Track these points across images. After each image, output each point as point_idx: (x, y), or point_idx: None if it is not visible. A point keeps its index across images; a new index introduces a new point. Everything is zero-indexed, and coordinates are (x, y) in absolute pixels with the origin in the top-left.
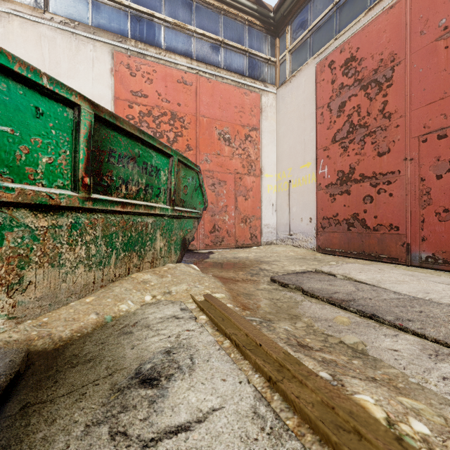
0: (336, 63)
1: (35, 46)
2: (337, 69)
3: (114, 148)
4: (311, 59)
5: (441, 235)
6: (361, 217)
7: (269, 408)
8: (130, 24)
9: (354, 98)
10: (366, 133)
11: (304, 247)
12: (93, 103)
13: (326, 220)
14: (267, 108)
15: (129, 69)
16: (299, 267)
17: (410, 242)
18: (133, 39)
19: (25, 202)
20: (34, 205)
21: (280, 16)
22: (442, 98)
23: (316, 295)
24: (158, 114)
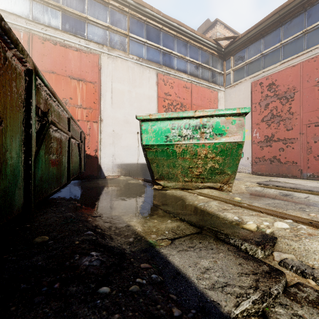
0: (264, 84)
1: (126, 72)
2: (264, 87)
3: None
4: (248, 78)
5: (316, 166)
6: (278, 158)
7: (317, 195)
8: (162, 58)
9: (274, 102)
10: (280, 120)
11: (243, 172)
12: None
13: (258, 159)
14: (220, 99)
15: (163, 81)
16: (256, 180)
17: (302, 169)
18: (163, 66)
19: None
20: None
21: (228, 51)
22: (316, 110)
23: (284, 187)
24: (175, 104)
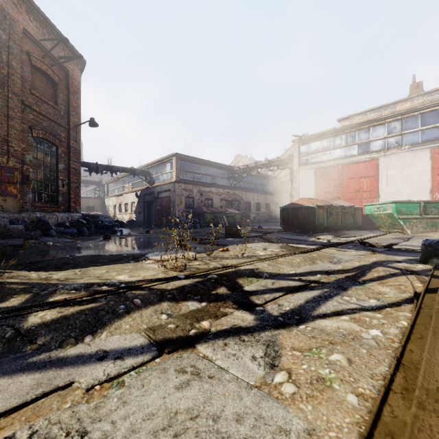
0: None
1: (398, 161)
2: None
3: (428, 206)
4: None
5: None
6: None
7: None
8: None
9: None
10: None
11: None
12: (423, 201)
13: None
14: None
15: (438, 154)
16: None
17: None
18: None
19: (413, 218)
20: (414, 218)
21: None
22: None
23: None
24: None
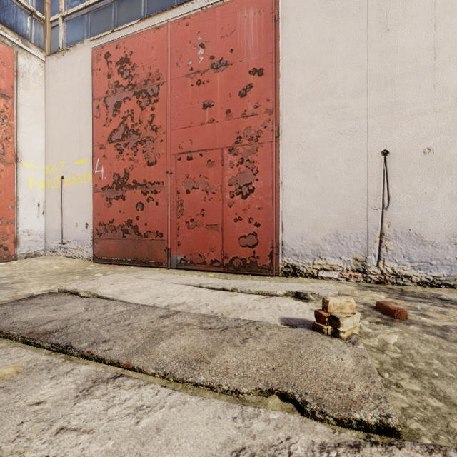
0: (112, 57)
1: None
2: (113, 64)
3: None
4: (88, 40)
5: (189, 240)
6: (135, 224)
7: None
8: None
9: (128, 102)
10: (139, 141)
11: (79, 258)
12: None
13: (103, 226)
14: (28, 75)
15: None
16: (46, 287)
17: (171, 247)
18: None
19: None
20: None
21: None
22: (190, 126)
23: (10, 335)
24: None
